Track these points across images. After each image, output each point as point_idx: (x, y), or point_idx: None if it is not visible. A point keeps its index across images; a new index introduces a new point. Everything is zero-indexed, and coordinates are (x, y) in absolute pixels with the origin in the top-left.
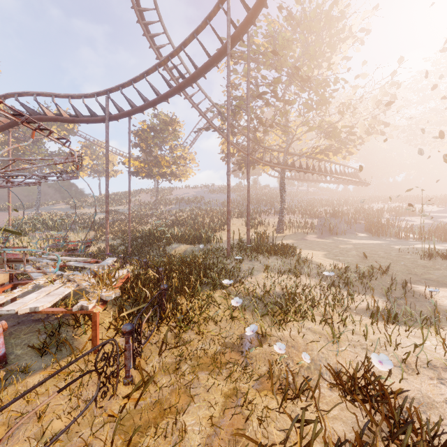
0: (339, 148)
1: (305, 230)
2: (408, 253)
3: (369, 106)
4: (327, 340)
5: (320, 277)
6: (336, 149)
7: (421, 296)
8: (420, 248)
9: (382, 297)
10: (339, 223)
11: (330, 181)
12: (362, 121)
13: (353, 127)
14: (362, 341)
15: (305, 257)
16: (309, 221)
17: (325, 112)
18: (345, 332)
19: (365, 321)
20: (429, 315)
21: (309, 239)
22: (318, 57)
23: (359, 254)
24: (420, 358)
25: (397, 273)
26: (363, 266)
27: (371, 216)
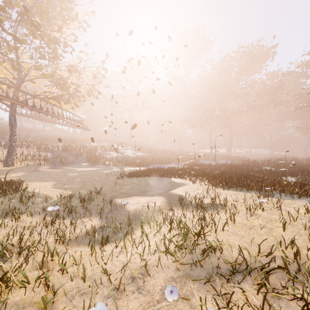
0: (69, 99)
1: (39, 162)
2: (112, 176)
3: (89, 76)
4: (40, 309)
5: (46, 211)
6: (67, 100)
7: (120, 207)
8: (117, 171)
9: (97, 215)
10: (69, 156)
11: (62, 123)
12: (85, 85)
13: (78, 86)
14: (80, 284)
15: (33, 191)
16: (44, 154)
17: (57, 67)
18: (64, 282)
19: (84, 252)
20: (125, 221)
21: (42, 170)
22: (51, 18)
23: (82, 180)
24: (126, 275)
25: (106, 192)
26: (85, 190)
27: (90, 151)
